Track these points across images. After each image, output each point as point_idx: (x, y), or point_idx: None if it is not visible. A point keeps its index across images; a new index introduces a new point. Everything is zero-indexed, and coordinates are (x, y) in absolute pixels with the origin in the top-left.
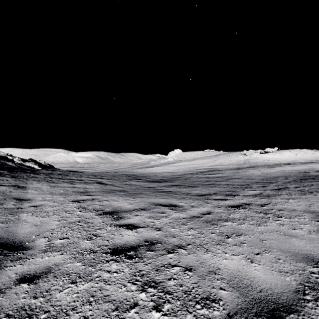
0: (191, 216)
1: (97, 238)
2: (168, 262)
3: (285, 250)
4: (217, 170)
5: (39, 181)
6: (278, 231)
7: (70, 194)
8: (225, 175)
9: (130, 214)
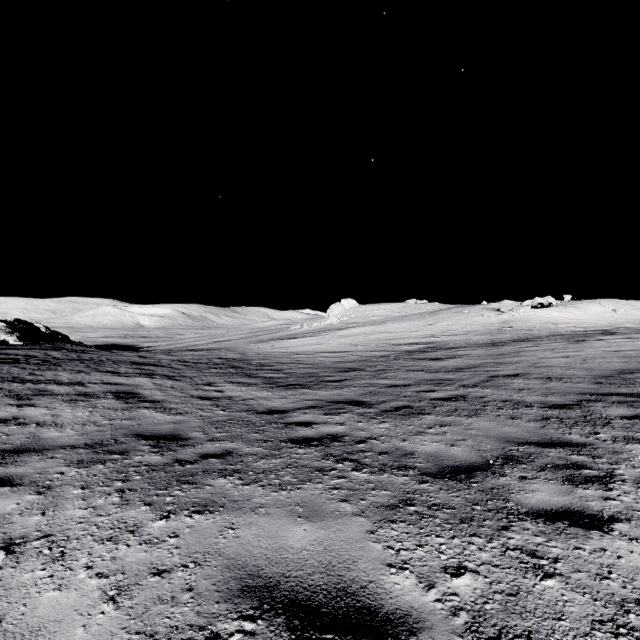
0: None
1: None
2: None
3: None
4: (445, 348)
5: None
6: None
7: None
8: (473, 363)
9: None
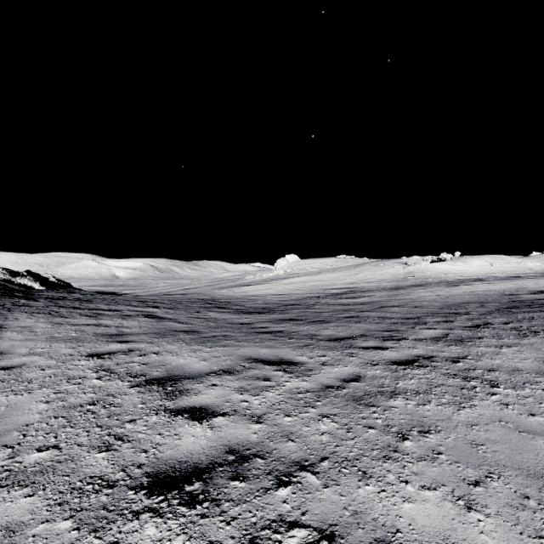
0: (323, 386)
1: (124, 446)
2: (278, 515)
3: (533, 471)
4: (360, 291)
5: (32, 314)
6: (502, 419)
7: (86, 340)
8: (375, 300)
9: (200, 383)
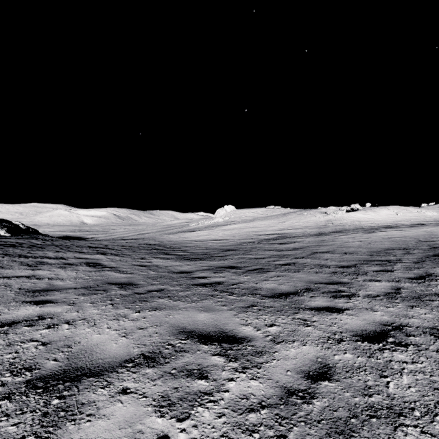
0: (282, 391)
1: None
2: None
3: None
4: (289, 237)
5: None
6: None
7: None
8: (305, 246)
9: (105, 388)
